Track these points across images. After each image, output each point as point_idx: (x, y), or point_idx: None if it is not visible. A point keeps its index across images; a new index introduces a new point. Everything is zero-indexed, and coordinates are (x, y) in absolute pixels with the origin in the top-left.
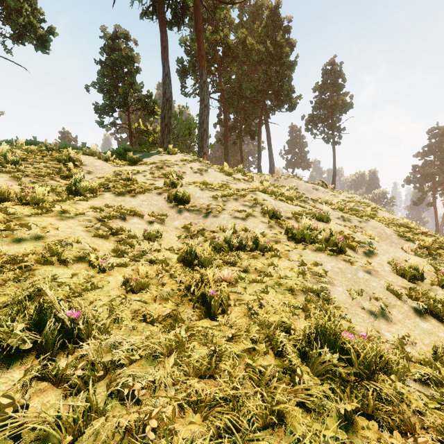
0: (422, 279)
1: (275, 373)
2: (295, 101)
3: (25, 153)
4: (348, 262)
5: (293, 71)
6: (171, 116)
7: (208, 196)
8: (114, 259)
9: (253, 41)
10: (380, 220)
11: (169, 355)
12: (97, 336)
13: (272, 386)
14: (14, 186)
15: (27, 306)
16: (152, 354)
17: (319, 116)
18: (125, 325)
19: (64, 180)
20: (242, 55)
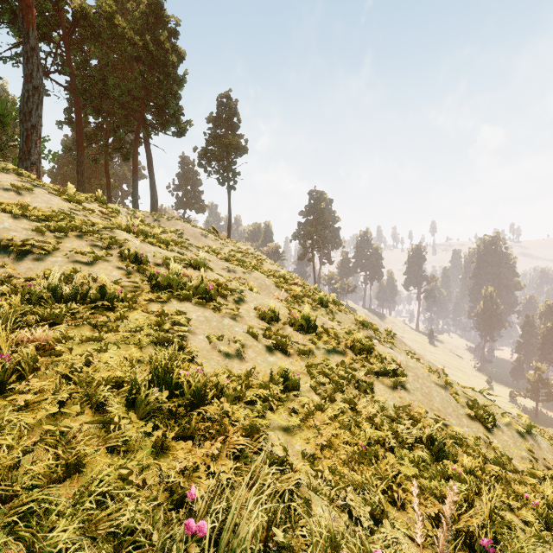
0: (278, 321)
1: (88, 431)
2: (184, 126)
3: None
4: (217, 311)
5: (181, 88)
6: None
7: (28, 229)
8: None
9: (126, 25)
10: (264, 272)
11: None
12: None
13: (73, 441)
14: None
15: None
16: None
17: (214, 153)
18: None
19: None
20: (108, 37)
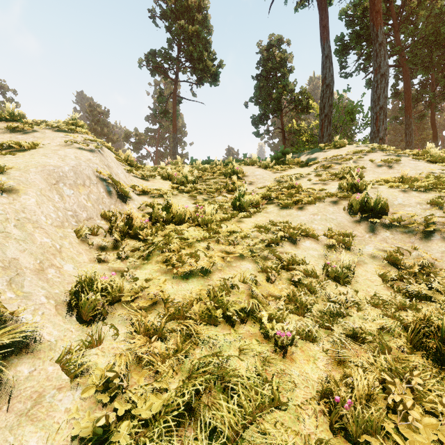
0: None
1: None
2: None
3: (201, 172)
4: None
5: None
6: (331, 104)
7: (419, 202)
8: (291, 317)
9: None
10: None
11: None
12: None
13: None
14: (191, 206)
15: None
16: None
17: None
18: None
19: (229, 195)
20: None
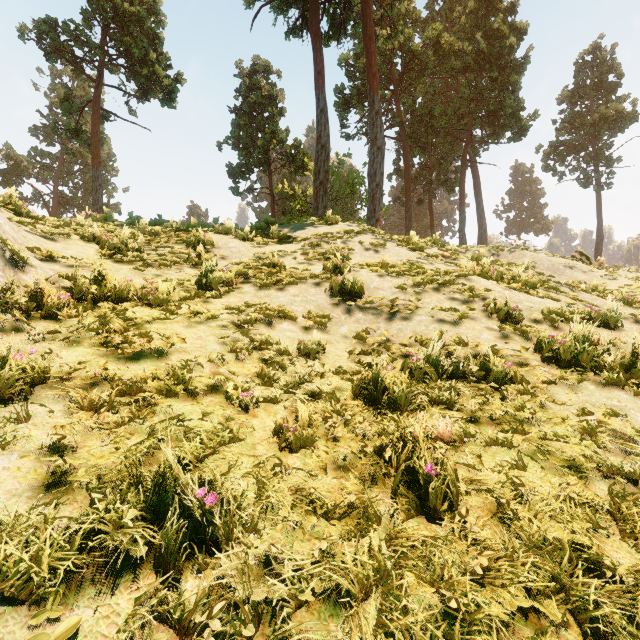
0: None
1: None
2: (525, 123)
3: (148, 236)
4: None
5: (521, 75)
6: (327, 170)
7: (391, 286)
8: (258, 388)
9: (452, 38)
10: None
11: (364, 596)
12: (241, 537)
13: None
14: (135, 281)
15: (142, 473)
16: (332, 589)
17: (569, 144)
18: (284, 518)
19: (192, 270)
20: (433, 65)
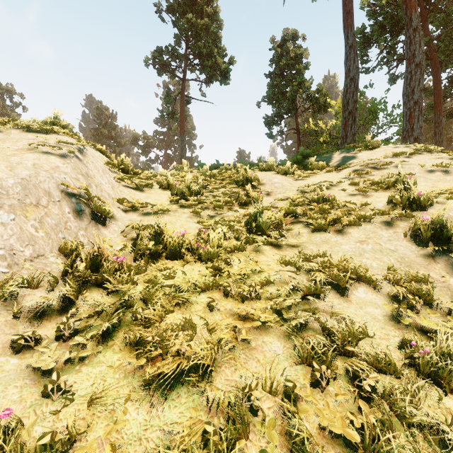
0: None
1: None
2: None
3: (208, 179)
4: None
5: None
6: (356, 100)
7: None
8: None
9: None
10: None
11: None
12: None
13: None
14: (192, 226)
15: None
16: None
17: None
18: None
19: (241, 209)
20: None
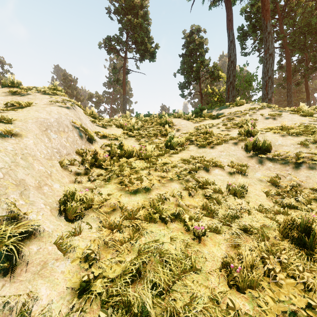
0: None
1: None
2: None
3: (143, 123)
4: None
5: None
6: (235, 75)
7: (293, 143)
8: (204, 218)
9: None
10: None
11: None
12: None
13: None
14: (136, 146)
15: (131, 301)
16: None
17: None
18: None
19: (163, 138)
20: None
